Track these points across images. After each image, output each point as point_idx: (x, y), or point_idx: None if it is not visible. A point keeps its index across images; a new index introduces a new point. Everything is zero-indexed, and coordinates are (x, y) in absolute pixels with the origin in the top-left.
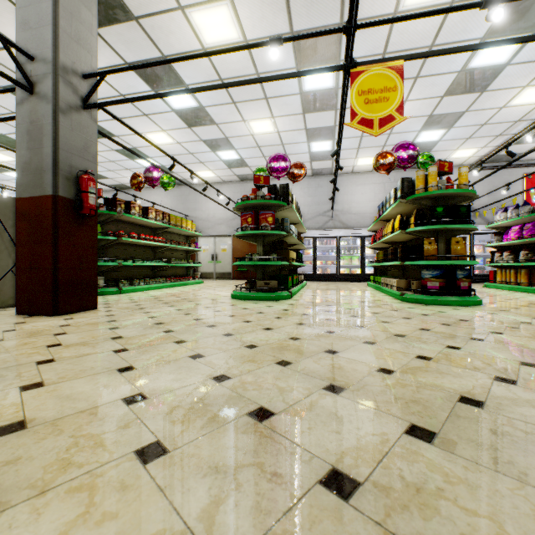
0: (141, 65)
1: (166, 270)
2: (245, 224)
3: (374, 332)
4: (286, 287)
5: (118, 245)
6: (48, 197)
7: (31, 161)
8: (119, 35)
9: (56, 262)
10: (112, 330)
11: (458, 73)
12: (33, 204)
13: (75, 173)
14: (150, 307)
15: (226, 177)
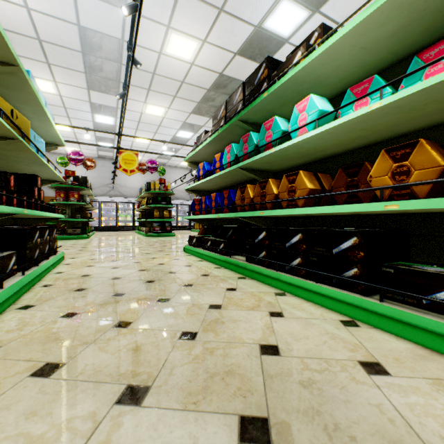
0: None
1: None
2: (59, 197)
3: (127, 243)
4: (86, 233)
5: None
6: None
7: None
8: None
9: None
10: None
11: (173, 136)
12: None
13: None
14: None
15: None
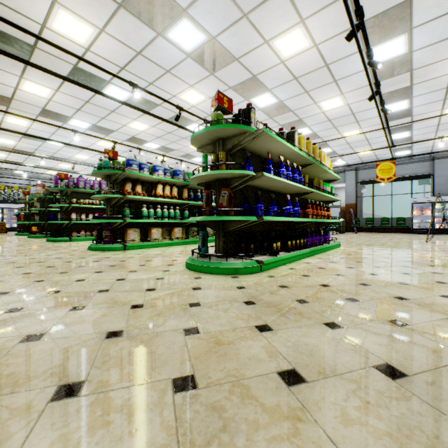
0: None
1: None
2: None
3: None
4: None
5: None
6: None
7: None
8: None
9: None
10: None
11: None
12: None
13: None
14: None
15: None
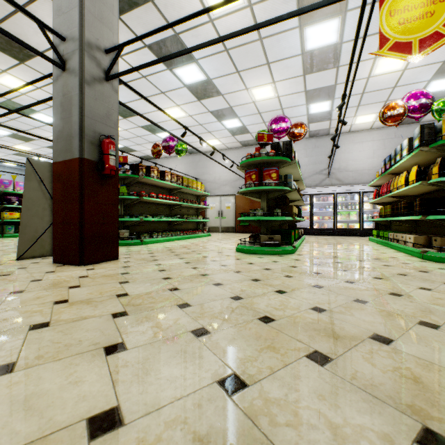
0: (153, 31)
1: (180, 224)
2: (249, 181)
3: (422, 305)
4: (289, 242)
5: (140, 203)
6: (76, 160)
7: (63, 129)
8: (139, 19)
9: (82, 218)
10: (121, 285)
11: None
12: (65, 167)
13: (98, 138)
14: (163, 258)
15: (230, 144)
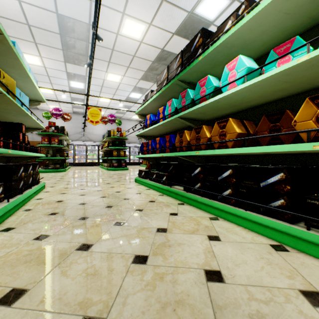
0: None
1: None
2: (44, 141)
3: (93, 175)
4: (63, 167)
5: None
6: None
7: None
8: None
9: None
10: None
11: (127, 97)
12: None
13: None
14: None
15: None
